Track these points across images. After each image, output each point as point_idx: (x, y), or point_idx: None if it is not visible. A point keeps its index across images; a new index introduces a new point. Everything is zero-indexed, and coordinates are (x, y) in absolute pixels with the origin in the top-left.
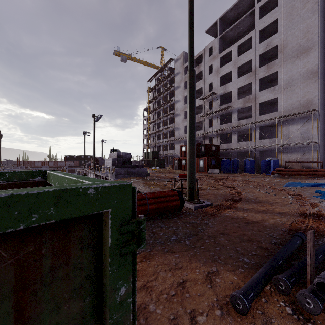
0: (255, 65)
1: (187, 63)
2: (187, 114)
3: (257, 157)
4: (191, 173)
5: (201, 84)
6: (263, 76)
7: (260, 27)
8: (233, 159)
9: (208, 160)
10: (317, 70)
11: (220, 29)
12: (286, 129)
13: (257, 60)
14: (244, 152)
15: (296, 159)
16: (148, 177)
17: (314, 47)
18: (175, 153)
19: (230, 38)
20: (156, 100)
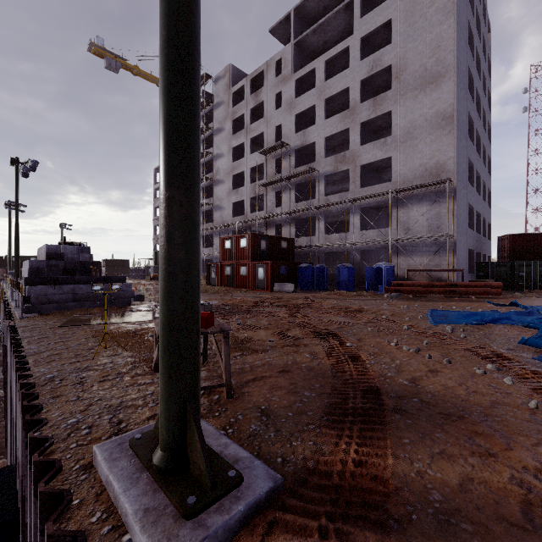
0: (354, 98)
1: (237, 85)
2: (236, 181)
3: (358, 262)
4: (172, 325)
5: (262, 127)
6: (367, 118)
7: (362, 31)
8: (318, 265)
9: (274, 266)
10: (452, 113)
11: (295, 29)
12: (404, 213)
13: (357, 89)
14: (333, 253)
15: (420, 265)
16: (133, 306)
17: (448, 75)
18: (215, 253)
19: (312, 50)
20: None
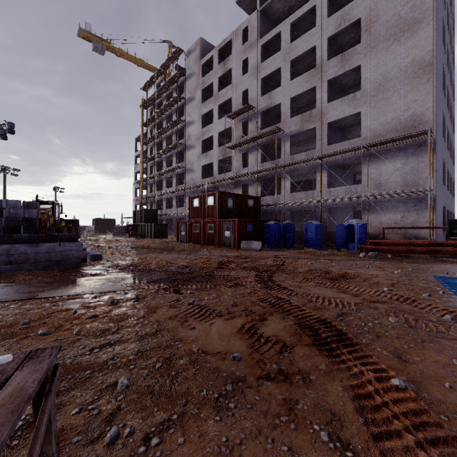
0: (320, 56)
1: (206, 56)
2: (206, 146)
3: (325, 219)
4: None
5: (230, 93)
6: (334, 75)
7: None
8: (285, 223)
9: (240, 223)
10: (430, 61)
11: None
12: (376, 169)
13: (324, 46)
14: (297, 212)
15: (393, 222)
16: (80, 269)
17: (426, 20)
18: (186, 211)
19: (277, 17)
20: (156, 122)
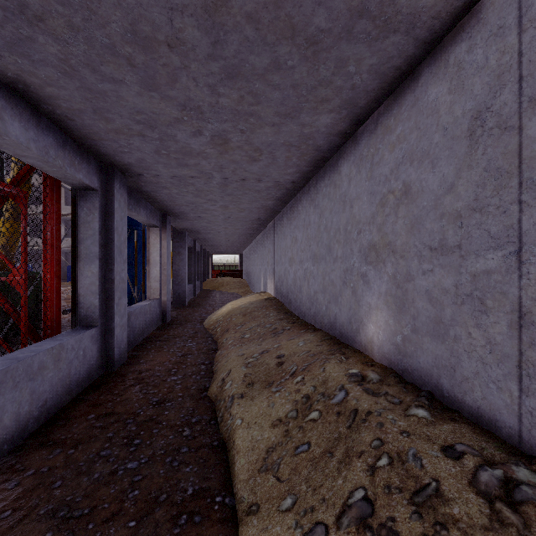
0: None
1: None
2: None
3: (63, 261)
4: None
5: None
6: None
7: None
8: None
9: None
10: None
11: None
12: None
13: None
14: (38, 252)
15: None
16: None
17: None
18: None
19: None
20: None
